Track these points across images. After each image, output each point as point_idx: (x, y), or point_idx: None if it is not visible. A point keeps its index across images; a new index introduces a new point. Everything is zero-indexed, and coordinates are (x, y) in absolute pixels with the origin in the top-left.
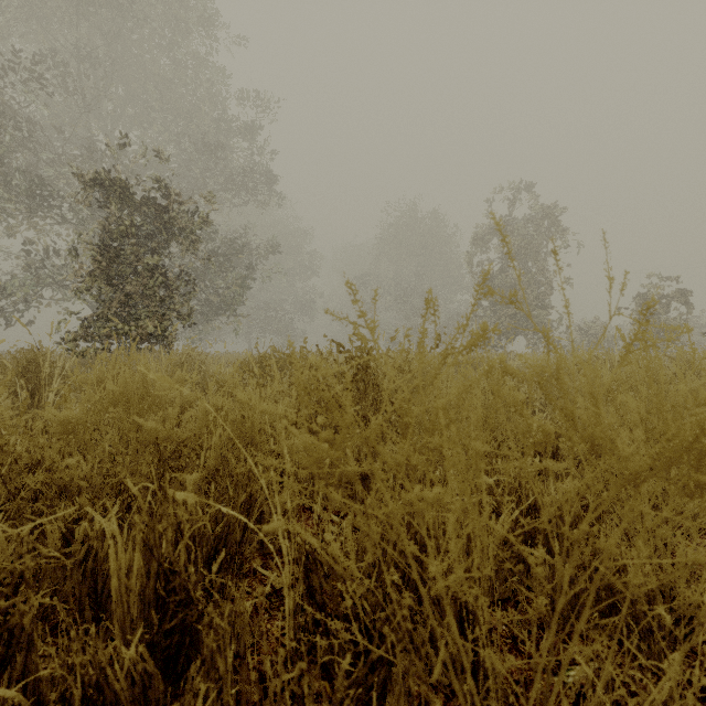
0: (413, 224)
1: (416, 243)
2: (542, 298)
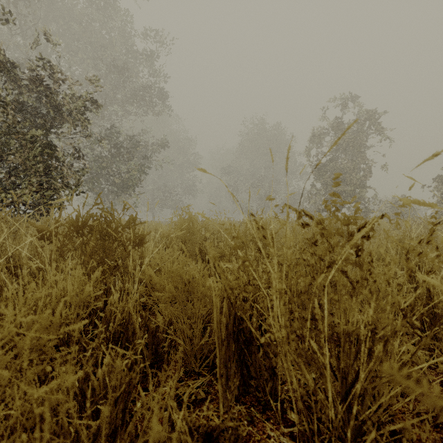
0: (263, 133)
1: (266, 145)
2: (362, 180)
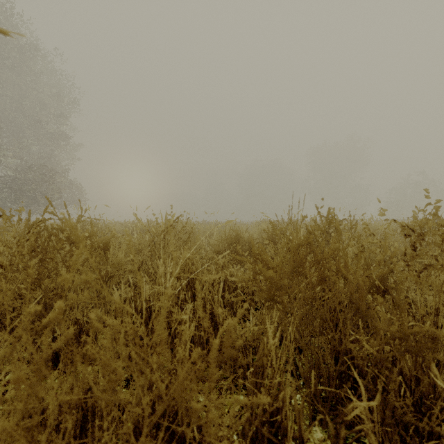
0: None
1: None
2: None
